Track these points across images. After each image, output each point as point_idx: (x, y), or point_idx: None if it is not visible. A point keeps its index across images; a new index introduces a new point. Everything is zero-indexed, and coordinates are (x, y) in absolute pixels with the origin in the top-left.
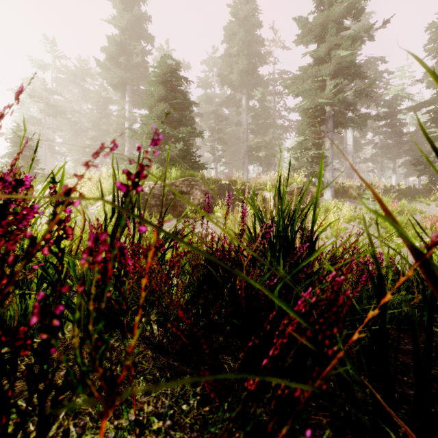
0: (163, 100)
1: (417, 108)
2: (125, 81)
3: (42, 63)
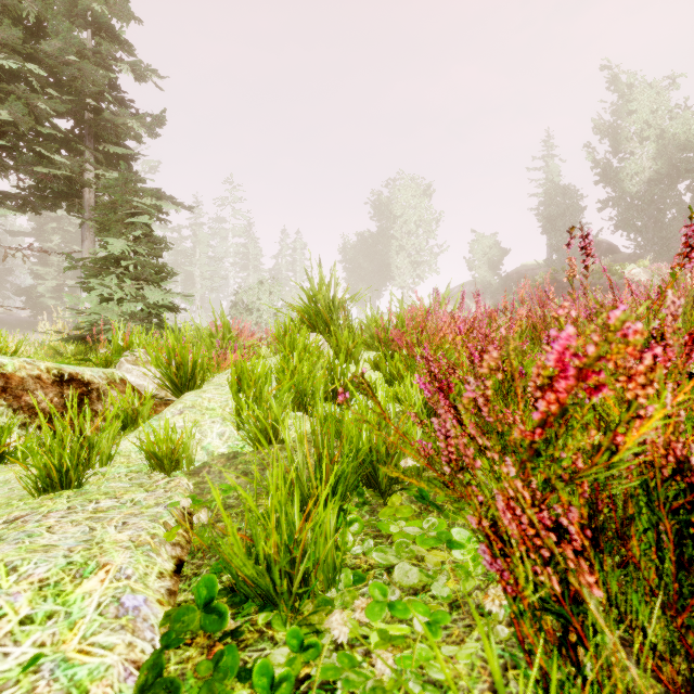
0: None
1: (18, 234)
2: None
3: None
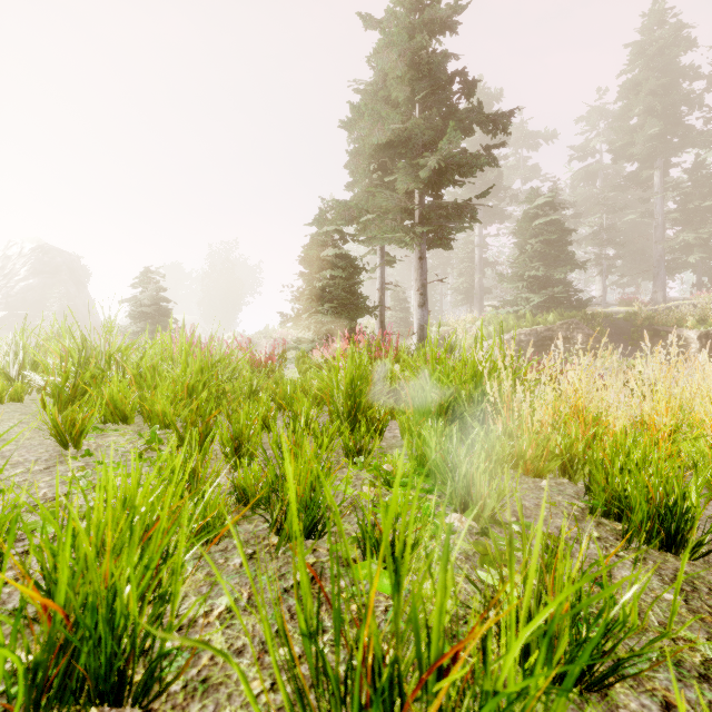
0: (534, 237)
1: None
2: (475, 201)
3: None
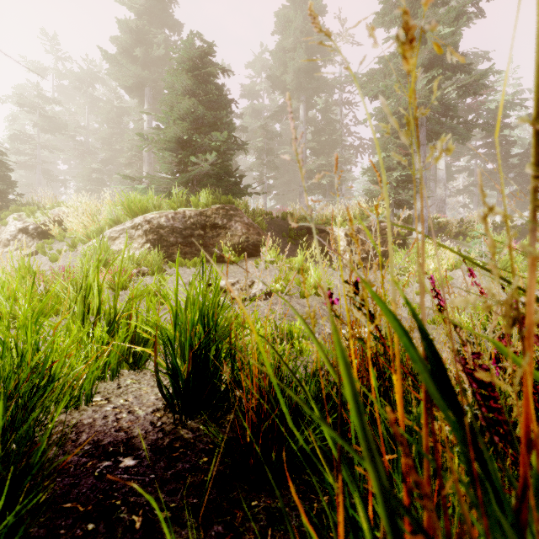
0: (189, 97)
1: None
2: (143, 81)
3: (40, 67)
